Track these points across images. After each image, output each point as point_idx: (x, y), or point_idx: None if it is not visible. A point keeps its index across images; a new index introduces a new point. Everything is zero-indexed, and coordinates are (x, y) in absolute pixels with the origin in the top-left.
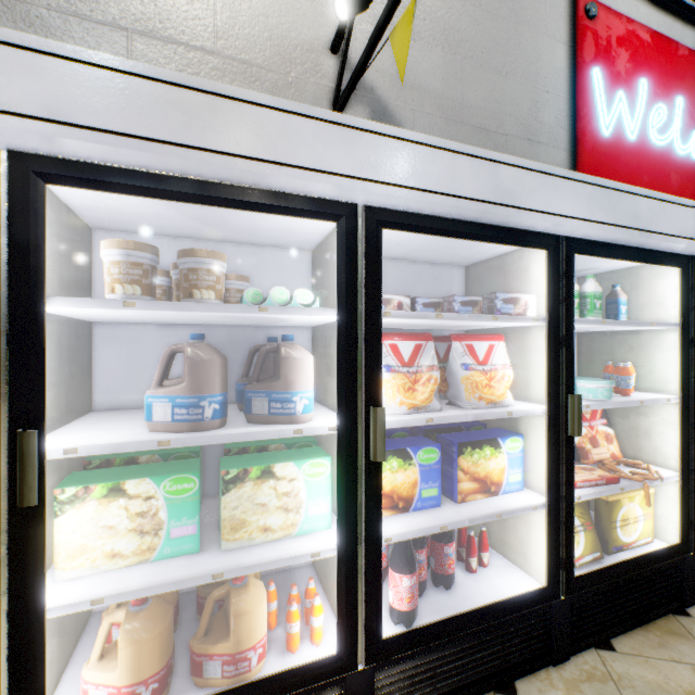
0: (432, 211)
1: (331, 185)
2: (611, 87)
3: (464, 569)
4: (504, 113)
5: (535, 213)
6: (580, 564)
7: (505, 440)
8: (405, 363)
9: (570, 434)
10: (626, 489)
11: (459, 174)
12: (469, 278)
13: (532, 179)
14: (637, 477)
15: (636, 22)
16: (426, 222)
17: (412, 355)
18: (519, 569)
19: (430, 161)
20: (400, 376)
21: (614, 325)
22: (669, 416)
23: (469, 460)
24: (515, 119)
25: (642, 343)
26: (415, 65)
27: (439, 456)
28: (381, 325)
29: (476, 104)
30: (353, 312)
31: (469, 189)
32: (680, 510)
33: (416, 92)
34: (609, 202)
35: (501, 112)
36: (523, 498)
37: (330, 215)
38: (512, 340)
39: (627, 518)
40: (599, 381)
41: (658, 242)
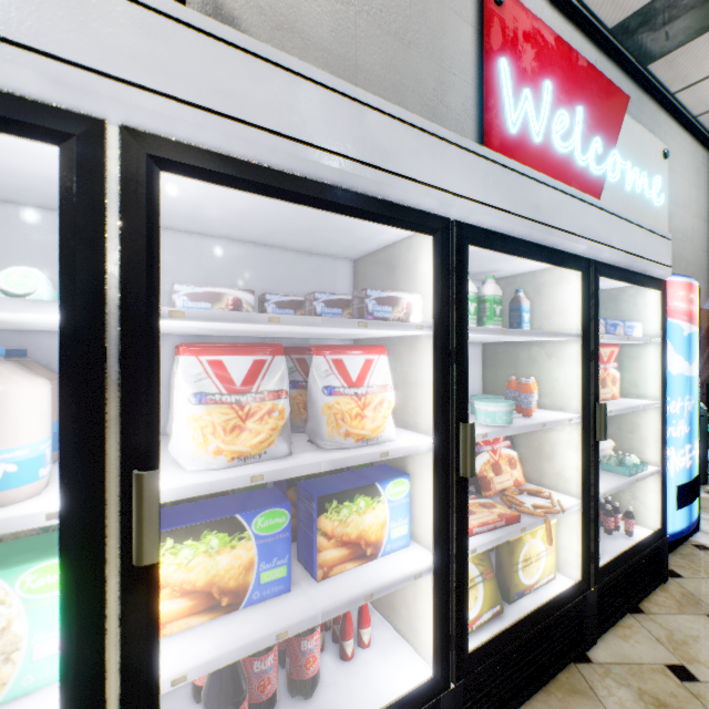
0: (258, 157)
1: (38, 72)
2: (518, 83)
3: (338, 656)
4: (406, 88)
5: (417, 184)
6: (478, 625)
7: (386, 484)
8: (236, 388)
9: (462, 475)
10: (527, 528)
11: (303, 108)
12: (357, 275)
13: (413, 138)
14: (539, 511)
15: (542, 21)
16: (245, 171)
17: (248, 376)
18: (407, 644)
19: (251, 77)
20: (221, 409)
21: (514, 335)
22: (571, 437)
23: (335, 519)
24: (419, 98)
25: (545, 355)
26: (295, 4)
27: (289, 520)
28: (159, 331)
29: (373, 71)
30: (95, 308)
31: (319, 133)
32: (581, 543)
33: (297, 39)
34: (508, 185)
35: (403, 86)
36: (407, 561)
37: (40, 130)
38: (400, 353)
39: (529, 557)
40: (499, 403)
41: (560, 240)
